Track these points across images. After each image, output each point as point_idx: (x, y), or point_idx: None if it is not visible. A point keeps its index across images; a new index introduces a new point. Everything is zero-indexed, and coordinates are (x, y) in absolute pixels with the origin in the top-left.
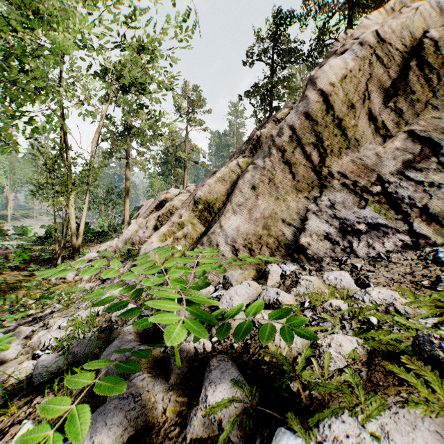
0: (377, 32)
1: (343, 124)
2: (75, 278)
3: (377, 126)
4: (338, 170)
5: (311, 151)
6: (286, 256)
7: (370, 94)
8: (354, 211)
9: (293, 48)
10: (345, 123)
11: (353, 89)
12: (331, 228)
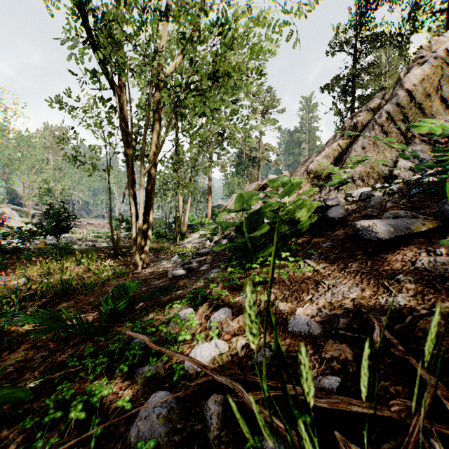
0: (445, 50)
1: (422, 106)
2: (196, 246)
3: (447, 105)
4: (418, 133)
5: (400, 124)
6: (384, 183)
7: (441, 87)
8: (428, 154)
9: (379, 33)
10: (423, 106)
11: (428, 85)
12: (413, 164)
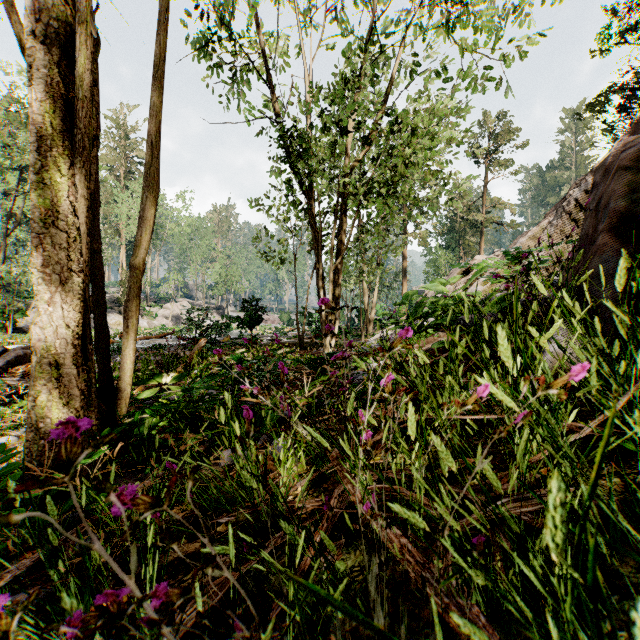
0: None
1: None
2: None
3: None
4: None
5: None
6: None
7: None
8: None
9: None
10: None
11: None
12: None
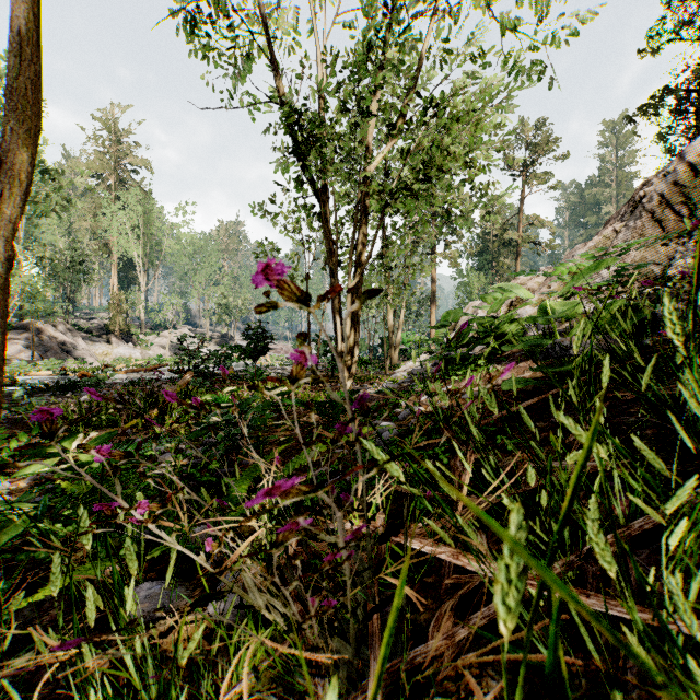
0: None
1: None
2: None
3: None
4: None
5: (679, 208)
6: None
7: None
8: None
9: None
10: None
11: None
12: None
